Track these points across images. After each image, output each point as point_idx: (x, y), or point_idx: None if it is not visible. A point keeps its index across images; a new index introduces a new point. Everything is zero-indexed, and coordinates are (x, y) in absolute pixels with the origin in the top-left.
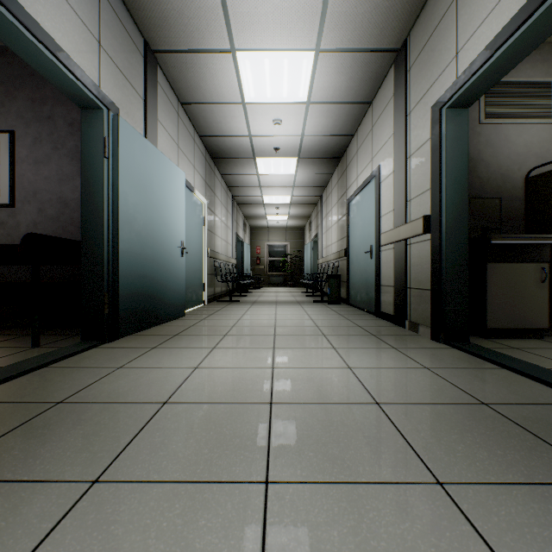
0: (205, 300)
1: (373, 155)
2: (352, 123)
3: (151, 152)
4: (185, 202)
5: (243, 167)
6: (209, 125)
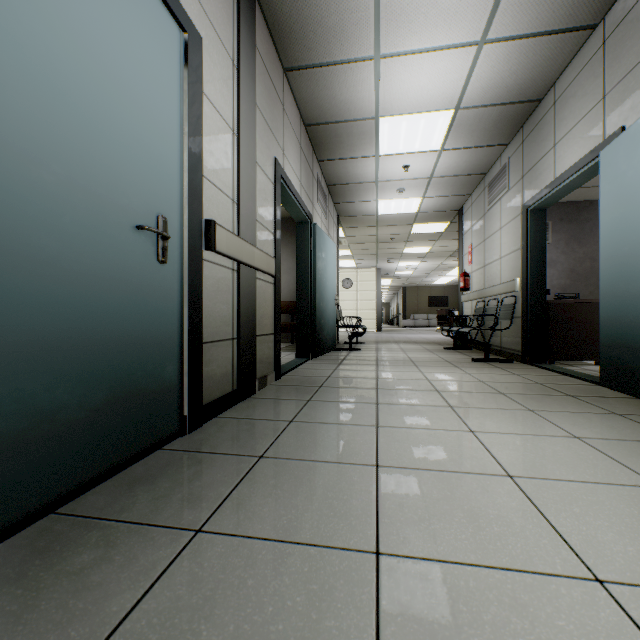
0: None
1: None
2: None
3: None
4: None
5: None
6: None
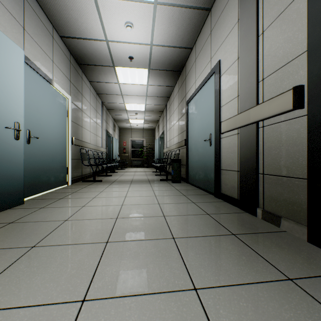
0: (69, 181)
1: (212, 55)
2: (192, 34)
3: None
4: (37, 89)
5: (106, 76)
6: (66, 23)
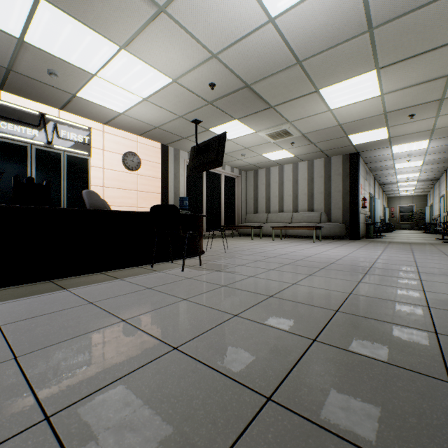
0: None
1: (443, 189)
2: (438, 176)
3: (376, 200)
4: None
5: (391, 185)
6: (382, 181)
